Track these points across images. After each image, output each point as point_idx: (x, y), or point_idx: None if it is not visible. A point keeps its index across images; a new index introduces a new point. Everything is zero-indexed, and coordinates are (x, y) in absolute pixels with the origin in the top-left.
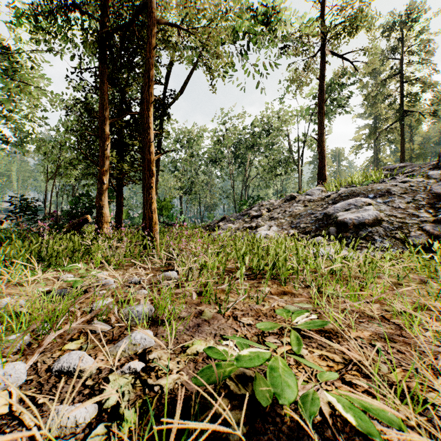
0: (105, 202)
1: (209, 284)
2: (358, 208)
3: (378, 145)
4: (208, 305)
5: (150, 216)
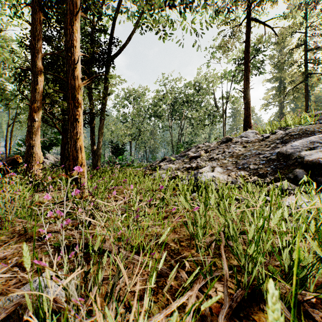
0: (36, 141)
1: None
2: None
3: (283, 102)
4: None
5: (74, 156)
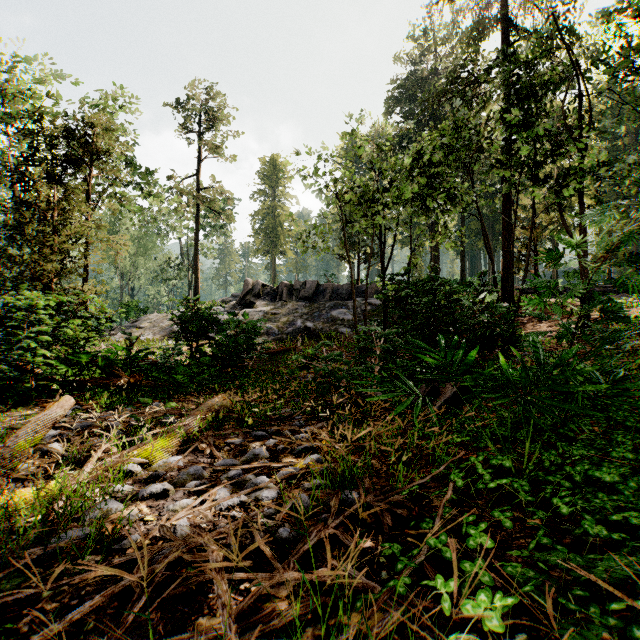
0: None
1: None
2: None
3: None
4: None
5: None
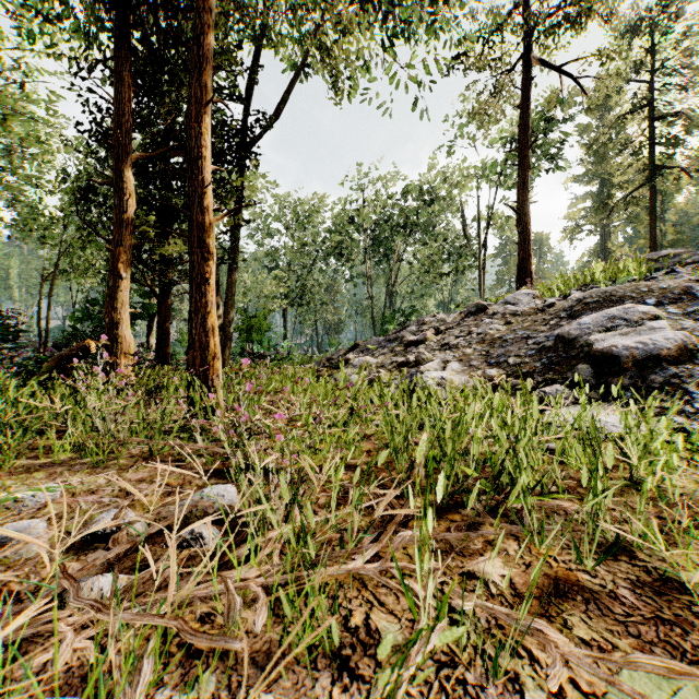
0: (124, 315)
1: (312, 579)
2: (632, 325)
3: (607, 226)
4: (305, 673)
5: (203, 342)
